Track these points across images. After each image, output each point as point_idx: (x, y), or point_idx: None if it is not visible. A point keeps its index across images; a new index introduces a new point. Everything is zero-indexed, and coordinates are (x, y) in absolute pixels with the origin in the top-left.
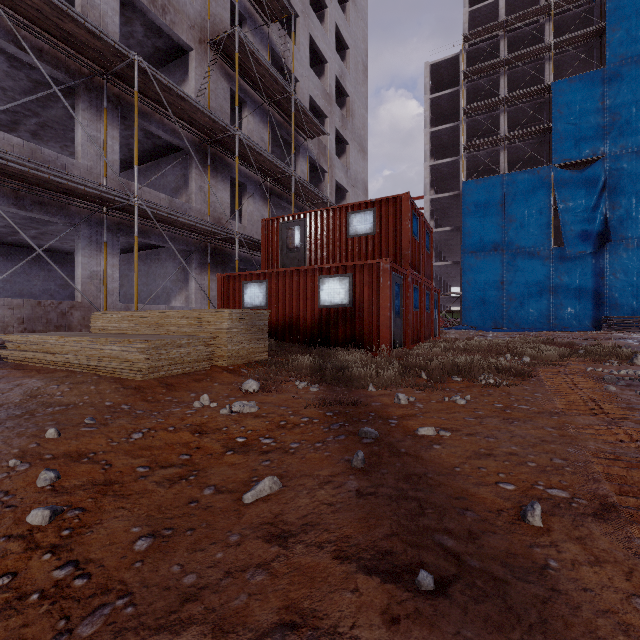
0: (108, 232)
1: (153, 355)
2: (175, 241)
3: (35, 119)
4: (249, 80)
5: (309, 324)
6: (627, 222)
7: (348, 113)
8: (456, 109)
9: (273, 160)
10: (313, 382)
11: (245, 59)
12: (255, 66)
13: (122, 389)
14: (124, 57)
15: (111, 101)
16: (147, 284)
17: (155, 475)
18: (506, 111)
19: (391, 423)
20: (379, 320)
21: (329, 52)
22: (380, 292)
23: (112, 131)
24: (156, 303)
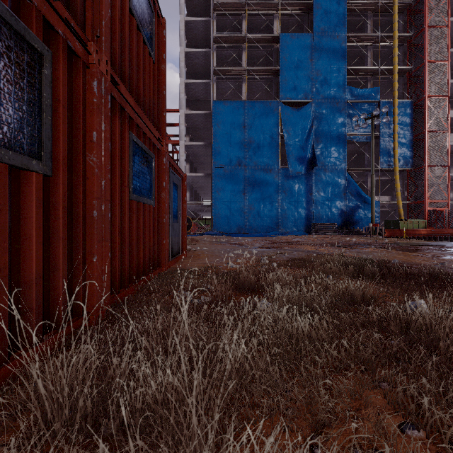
0: None
1: None
2: None
3: None
4: None
5: None
6: (325, 153)
7: None
8: (208, 43)
9: None
10: None
11: None
12: None
13: None
14: None
15: None
16: None
17: None
18: (247, 50)
19: None
20: None
21: None
22: None
23: None
24: None
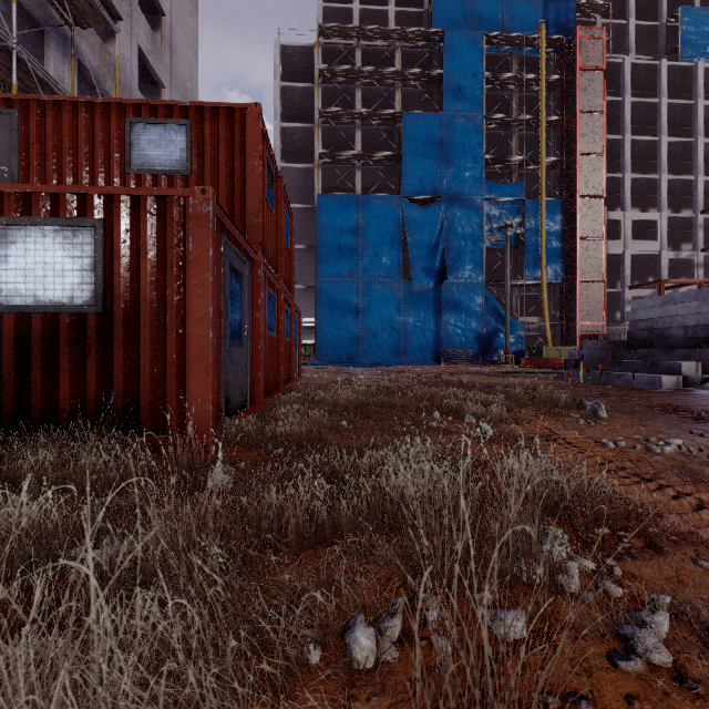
0: None
1: None
2: None
3: None
4: None
5: None
6: (458, 263)
7: (164, 41)
8: (310, 111)
9: None
10: None
11: None
12: None
13: None
14: None
15: None
16: None
17: None
18: (361, 128)
19: None
20: (184, 350)
21: None
22: (187, 276)
23: None
24: None
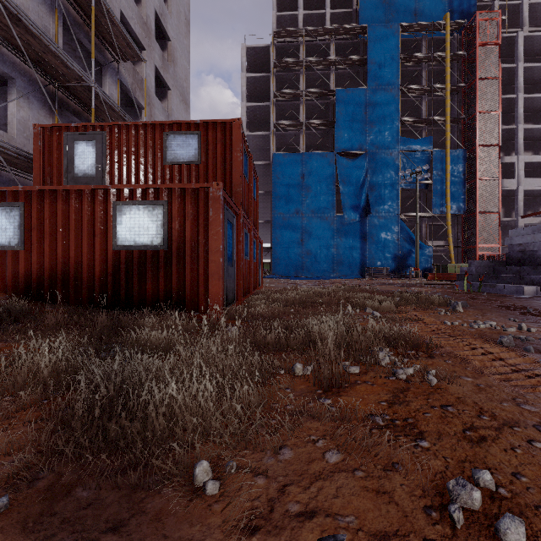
0: None
1: None
2: None
3: None
4: None
5: (98, 274)
6: (379, 201)
7: (170, 57)
8: (267, 93)
9: (58, 51)
10: None
11: None
12: None
13: None
14: None
15: None
16: None
17: None
18: (304, 103)
19: None
20: (207, 268)
21: None
22: (209, 229)
23: None
24: None
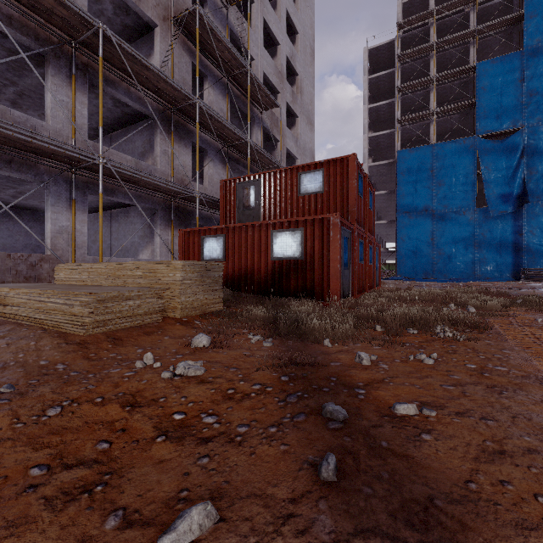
0: (77, 190)
1: (97, 309)
2: (141, 199)
3: (13, 88)
4: (209, 56)
5: (263, 275)
6: None
7: (298, 90)
8: (391, 88)
9: (231, 127)
10: (266, 336)
11: (205, 36)
12: (214, 42)
13: (64, 345)
14: (90, 25)
15: (80, 69)
16: (118, 239)
17: (50, 483)
18: (435, 89)
19: (358, 394)
20: (329, 272)
21: (281, 35)
22: (330, 245)
23: (81, 97)
24: (125, 256)
